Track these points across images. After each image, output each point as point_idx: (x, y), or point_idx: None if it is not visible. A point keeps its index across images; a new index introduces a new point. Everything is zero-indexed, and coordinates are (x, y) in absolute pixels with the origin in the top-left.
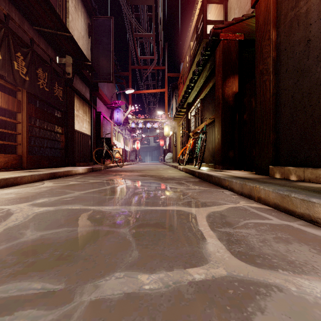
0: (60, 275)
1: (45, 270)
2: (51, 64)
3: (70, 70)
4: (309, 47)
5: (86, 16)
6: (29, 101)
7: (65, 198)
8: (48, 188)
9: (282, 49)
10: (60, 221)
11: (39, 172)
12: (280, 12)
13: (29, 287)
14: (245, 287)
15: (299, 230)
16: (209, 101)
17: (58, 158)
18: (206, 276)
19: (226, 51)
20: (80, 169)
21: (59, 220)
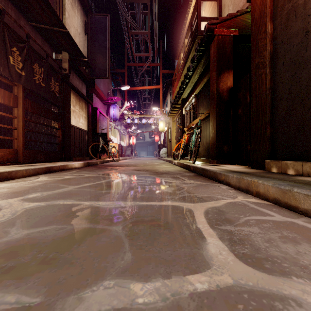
0: (40, 283)
1: (23, 277)
2: (48, 60)
3: (67, 66)
4: (307, 39)
5: (82, 14)
6: (26, 96)
7: (58, 193)
8: (42, 182)
9: (279, 42)
10: (49, 218)
11: (35, 167)
12: (276, 5)
13: (1, 301)
14: (257, 301)
15: (305, 228)
16: (204, 96)
17: (55, 153)
18: (210, 285)
19: (221, 47)
20: (76, 163)
21: (49, 217)
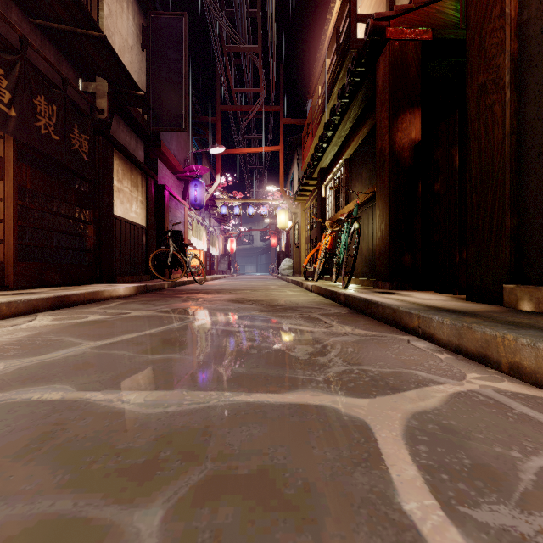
0: None
1: None
2: (66, 91)
3: (105, 105)
4: None
5: (137, 12)
6: (33, 164)
7: (47, 363)
8: (32, 331)
9: (534, 32)
10: None
11: (30, 296)
12: None
13: None
14: None
15: None
16: (362, 161)
17: (82, 268)
18: None
19: (399, 63)
20: (120, 288)
21: None
